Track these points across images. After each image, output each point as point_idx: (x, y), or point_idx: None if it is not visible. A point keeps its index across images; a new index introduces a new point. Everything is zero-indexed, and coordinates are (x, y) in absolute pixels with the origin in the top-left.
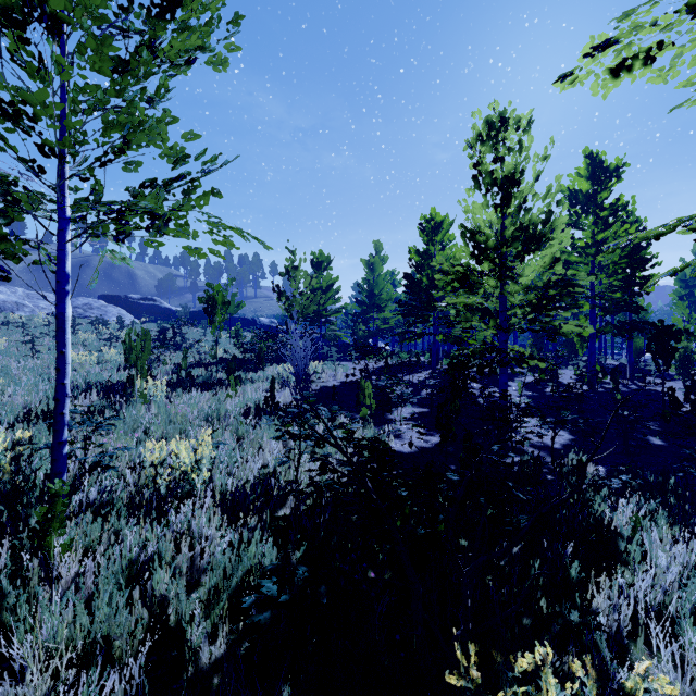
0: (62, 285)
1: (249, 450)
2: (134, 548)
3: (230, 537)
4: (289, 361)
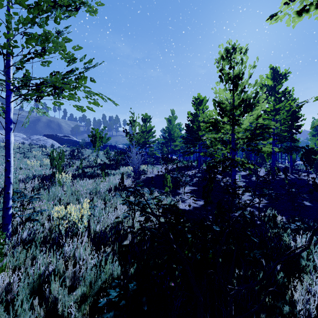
0: (8, 125)
1: (109, 209)
2: (41, 267)
3: (97, 257)
4: (131, 165)
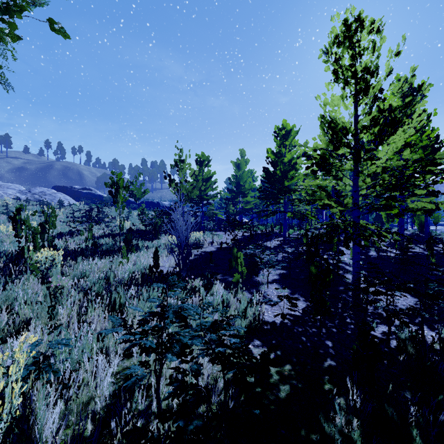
0: None
1: (110, 340)
2: None
3: None
4: (173, 233)
